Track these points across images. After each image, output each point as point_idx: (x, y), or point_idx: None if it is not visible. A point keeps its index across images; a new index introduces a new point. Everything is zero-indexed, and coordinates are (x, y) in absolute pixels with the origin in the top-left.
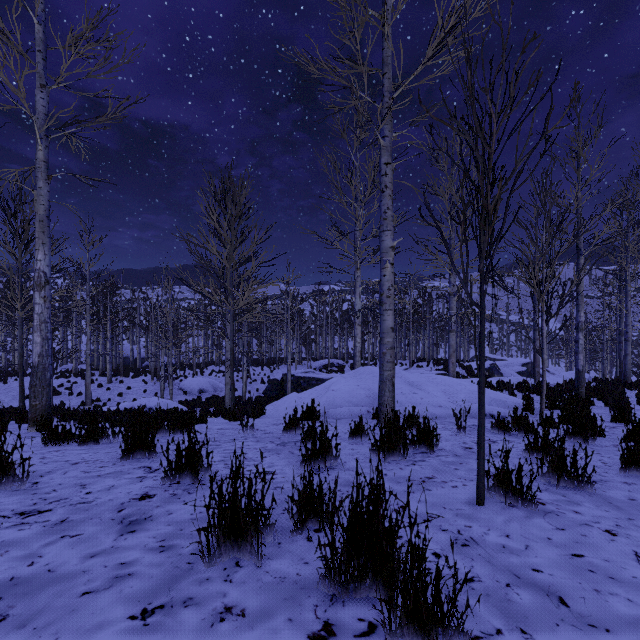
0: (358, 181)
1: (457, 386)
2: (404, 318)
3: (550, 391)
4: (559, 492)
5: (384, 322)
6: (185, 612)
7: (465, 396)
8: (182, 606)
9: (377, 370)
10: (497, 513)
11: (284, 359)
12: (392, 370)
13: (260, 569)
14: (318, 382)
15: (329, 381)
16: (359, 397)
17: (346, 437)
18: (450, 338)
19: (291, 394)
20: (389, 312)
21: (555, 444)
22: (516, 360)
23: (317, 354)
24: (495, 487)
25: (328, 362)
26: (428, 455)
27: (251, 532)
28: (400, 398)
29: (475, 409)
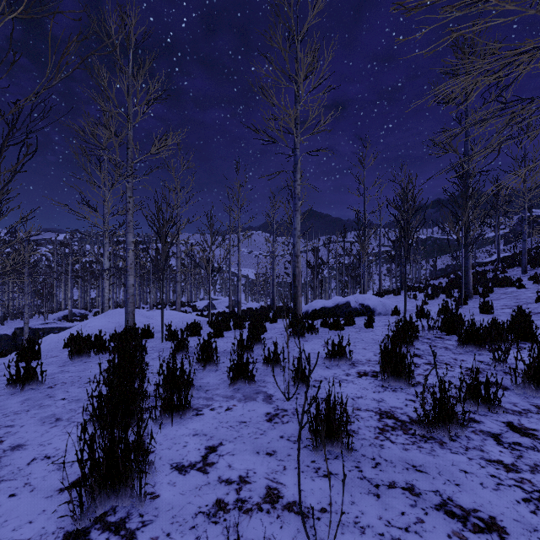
0: (107, 171)
1: (175, 315)
2: (146, 271)
3: (228, 314)
4: (190, 338)
5: (128, 281)
6: (74, 364)
7: (179, 320)
8: (71, 364)
9: (123, 311)
10: (166, 343)
11: (10, 314)
12: (133, 307)
13: (90, 359)
14: (61, 331)
15: (83, 322)
16: (111, 328)
17: (107, 343)
18: (177, 286)
19: (49, 335)
20: (131, 276)
21: (192, 324)
22: (226, 299)
23: (54, 306)
24: (168, 338)
25: (69, 312)
26: (149, 339)
27: (86, 350)
28: (139, 325)
29: (182, 325)
